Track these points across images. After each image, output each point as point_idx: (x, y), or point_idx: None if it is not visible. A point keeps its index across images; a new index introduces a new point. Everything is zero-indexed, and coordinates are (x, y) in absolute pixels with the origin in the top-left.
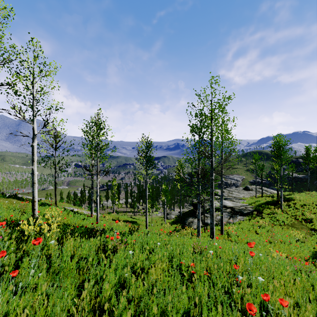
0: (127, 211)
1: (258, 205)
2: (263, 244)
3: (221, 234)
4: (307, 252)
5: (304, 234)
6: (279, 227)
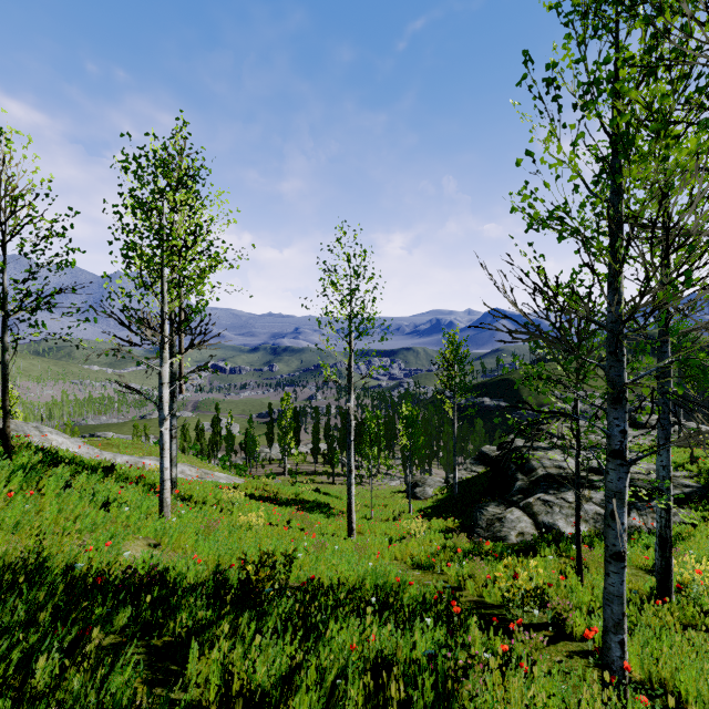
0: (316, 473)
1: None
2: None
3: (660, 596)
4: None
5: None
6: None
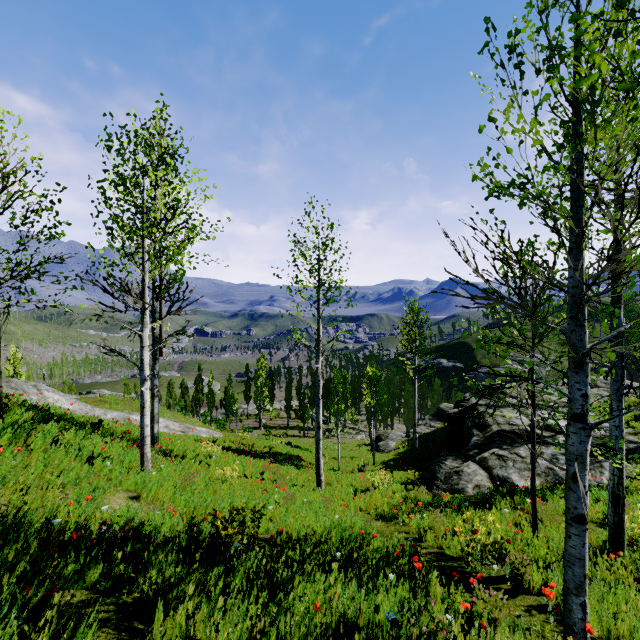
0: (288, 427)
1: None
2: None
3: (613, 550)
4: None
5: None
6: None
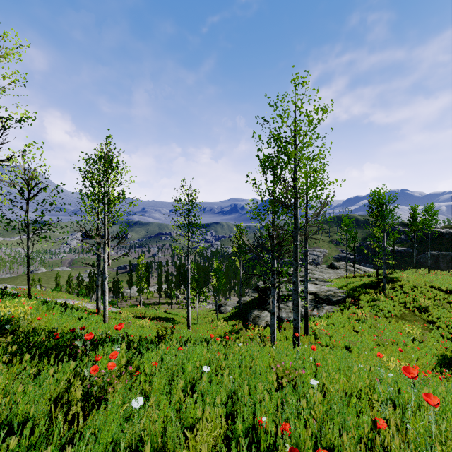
0: (160, 303)
1: (352, 289)
2: (369, 349)
3: (304, 334)
4: (430, 357)
5: (420, 329)
6: (385, 319)
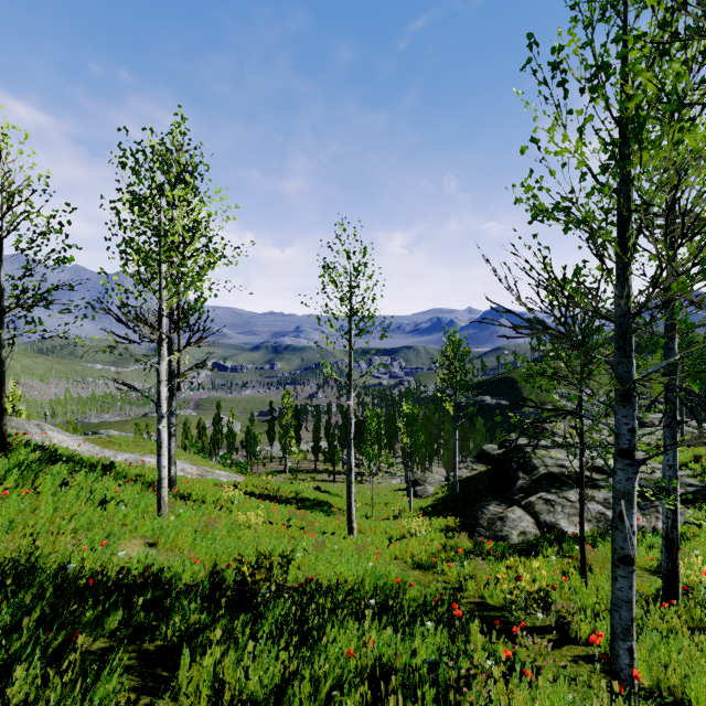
0: (316, 471)
1: None
2: None
3: (666, 598)
4: None
5: None
6: None
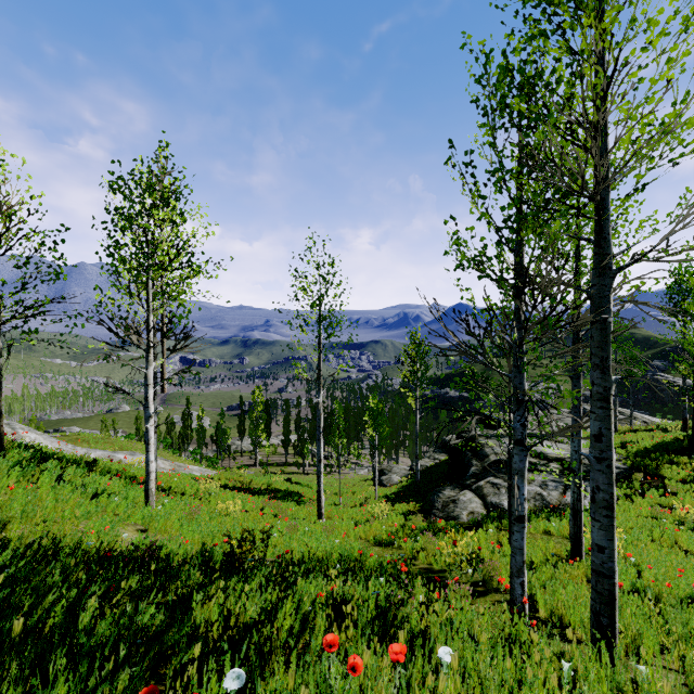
0: (286, 463)
1: (638, 453)
2: None
3: (573, 557)
4: None
5: None
6: None
